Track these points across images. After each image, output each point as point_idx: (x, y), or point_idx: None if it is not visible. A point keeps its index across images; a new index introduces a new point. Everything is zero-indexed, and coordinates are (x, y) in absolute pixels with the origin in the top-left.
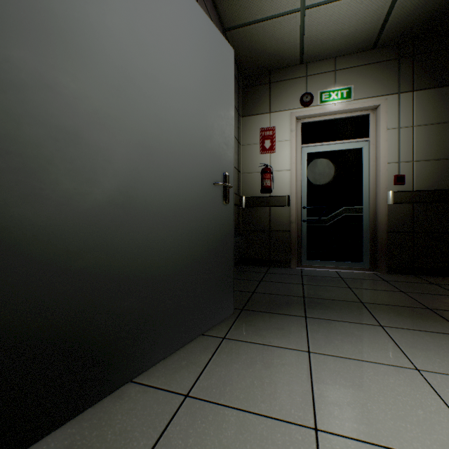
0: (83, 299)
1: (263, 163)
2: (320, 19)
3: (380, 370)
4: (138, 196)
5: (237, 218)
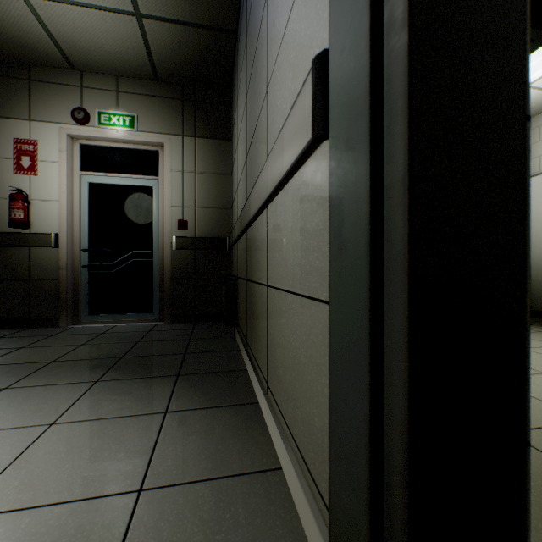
0: None
1: (15, 187)
2: (62, 20)
3: None
4: None
5: None
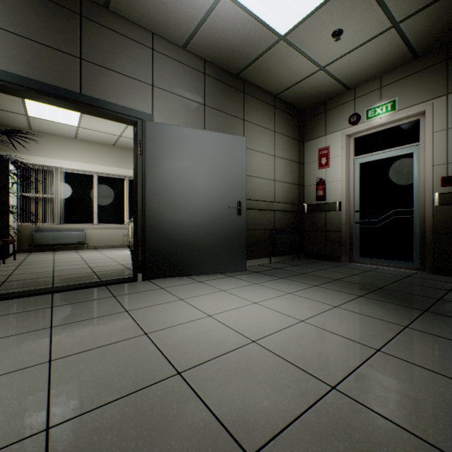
0: (174, 246)
1: (318, 177)
2: (342, 66)
3: (272, 290)
4: (191, 216)
5: (297, 221)
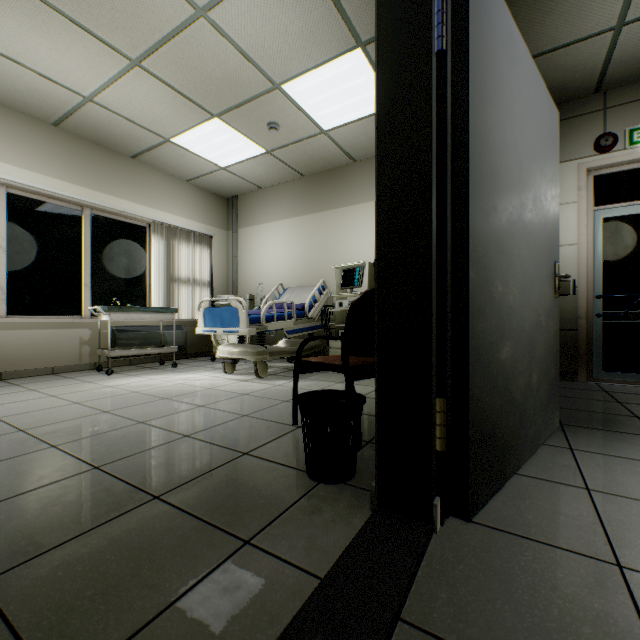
0: (503, 386)
1: None
2: None
3: None
4: (520, 293)
5: None
